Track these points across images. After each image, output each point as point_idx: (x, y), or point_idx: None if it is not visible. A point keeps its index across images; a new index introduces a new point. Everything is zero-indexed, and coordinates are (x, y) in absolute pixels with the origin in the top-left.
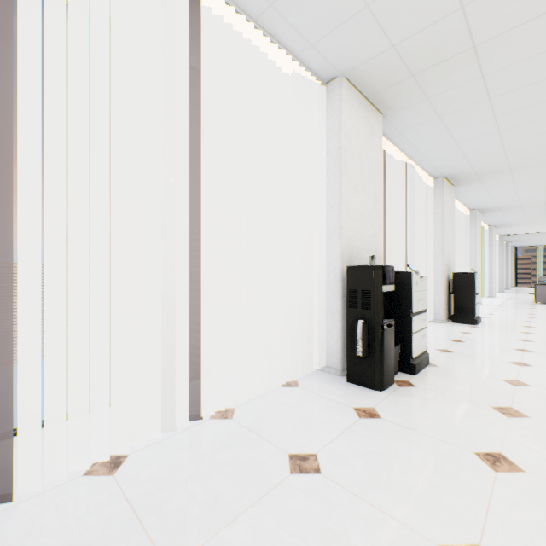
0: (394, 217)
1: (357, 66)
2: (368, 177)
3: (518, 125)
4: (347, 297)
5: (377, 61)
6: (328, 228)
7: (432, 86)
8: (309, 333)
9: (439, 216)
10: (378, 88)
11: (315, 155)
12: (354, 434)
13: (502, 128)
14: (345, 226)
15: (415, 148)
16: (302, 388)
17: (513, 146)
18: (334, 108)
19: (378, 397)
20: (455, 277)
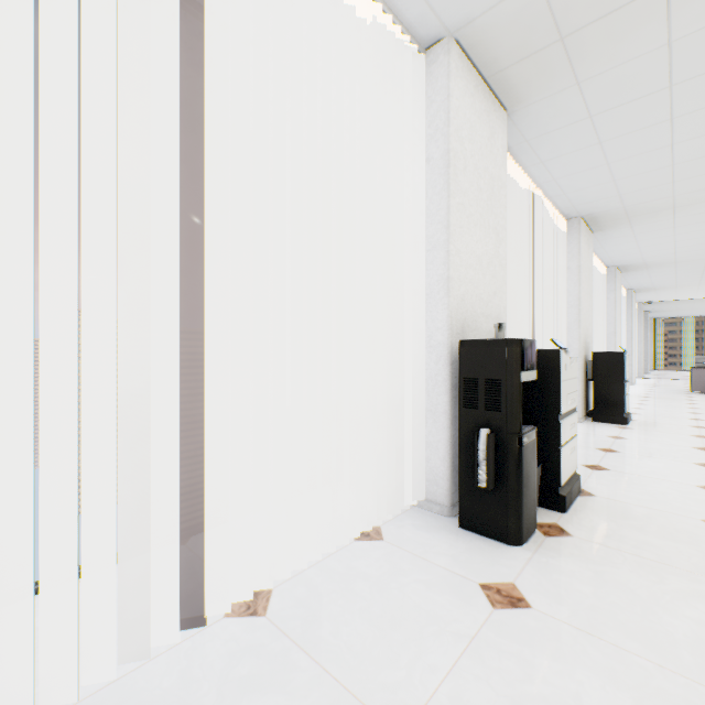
0: (511, 275)
1: (477, 18)
2: (488, 203)
3: (701, 134)
4: (461, 390)
5: (509, 8)
6: (429, 280)
7: (588, 60)
8: (397, 445)
9: (575, 272)
10: (505, 61)
11: (406, 166)
12: (490, 650)
13: (678, 138)
14: (455, 277)
15: (547, 171)
16: (388, 542)
17: (686, 169)
18: (438, 89)
19: (516, 559)
20: (596, 358)
